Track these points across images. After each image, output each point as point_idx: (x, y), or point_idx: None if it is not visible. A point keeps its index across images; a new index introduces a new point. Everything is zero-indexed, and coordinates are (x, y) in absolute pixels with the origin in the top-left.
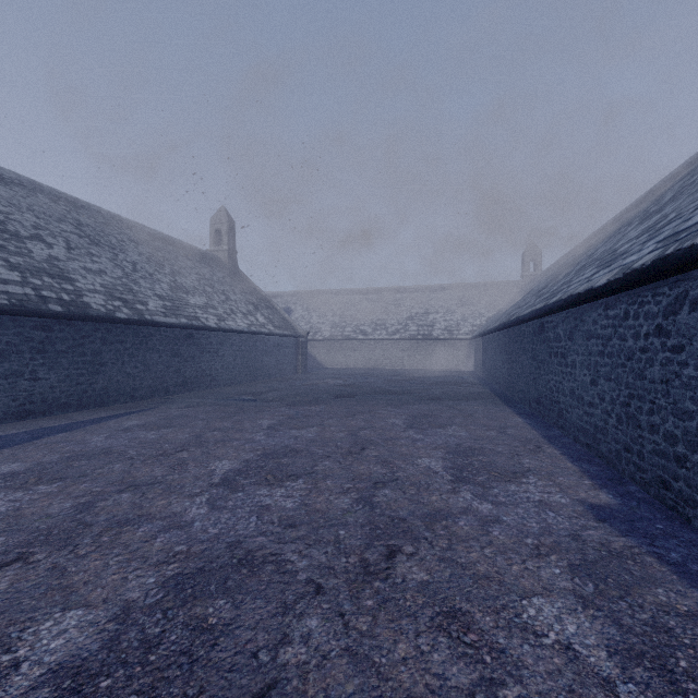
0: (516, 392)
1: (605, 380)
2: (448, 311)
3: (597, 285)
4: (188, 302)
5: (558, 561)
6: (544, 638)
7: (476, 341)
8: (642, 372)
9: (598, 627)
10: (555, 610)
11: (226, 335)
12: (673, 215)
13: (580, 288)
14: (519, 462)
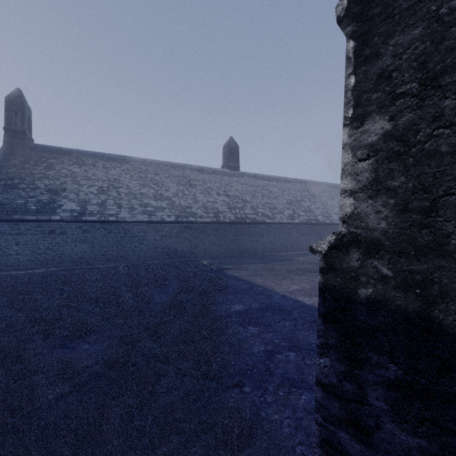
0: None
1: None
2: None
3: None
4: None
5: None
6: None
7: None
8: None
9: None
10: None
11: None
12: None
13: None
14: None
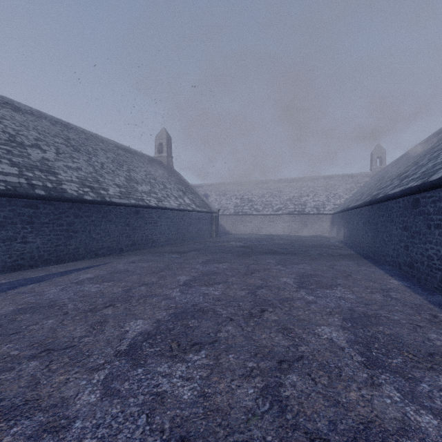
0: (382, 255)
1: None
2: (316, 194)
3: None
4: (137, 189)
5: None
6: None
7: (338, 215)
8: None
9: None
10: None
11: (162, 211)
12: None
13: None
14: (427, 338)
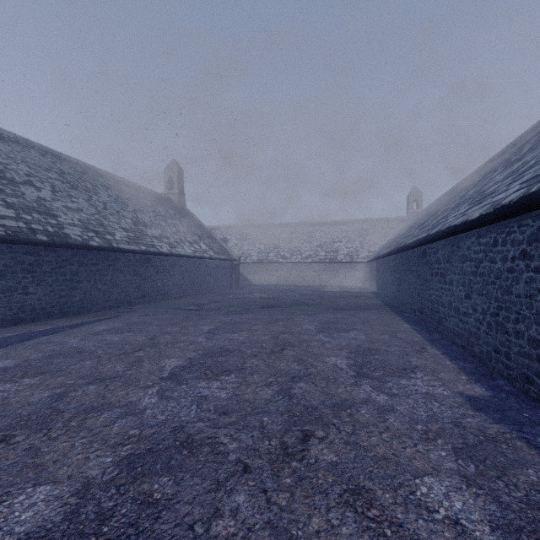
0: (403, 303)
1: (478, 294)
2: (349, 240)
3: (471, 218)
4: (146, 233)
5: (444, 444)
6: (436, 514)
7: (371, 264)
8: (509, 288)
9: (480, 504)
10: (443, 488)
11: (176, 259)
12: (533, 162)
13: (457, 221)
14: (408, 361)
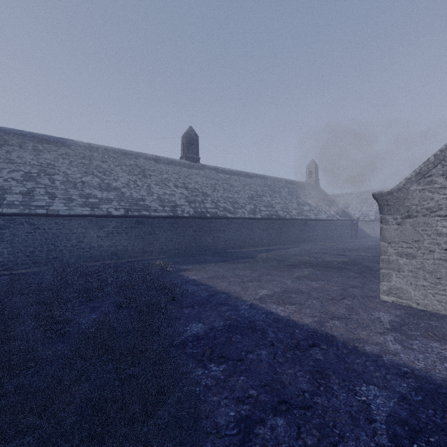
0: None
1: None
2: None
3: None
4: (303, 209)
5: None
6: None
7: None
8: None
9: None
10: None
11: (318, 221)
12: None
13: None
14: None
